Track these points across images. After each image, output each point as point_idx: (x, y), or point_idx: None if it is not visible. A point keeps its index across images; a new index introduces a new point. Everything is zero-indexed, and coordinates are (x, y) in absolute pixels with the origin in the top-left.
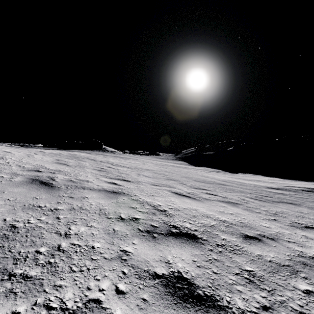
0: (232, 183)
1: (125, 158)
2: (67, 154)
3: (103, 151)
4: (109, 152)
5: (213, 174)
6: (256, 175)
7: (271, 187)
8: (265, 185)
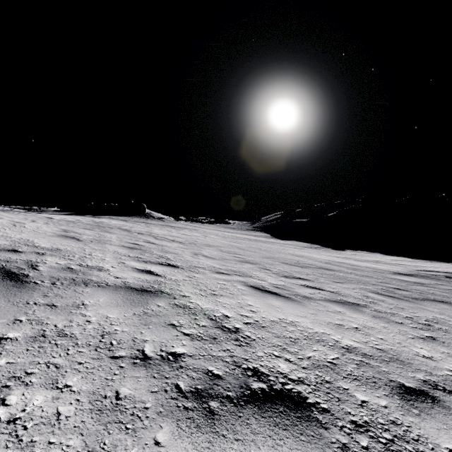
0: (340, 267)
1: (178, 228)
2: (89, 221)
3: (147, 218)
4: (155, 219)
5: (309, 252)
6: (372, 254)
7: (399, 272)
8: (389, 269)
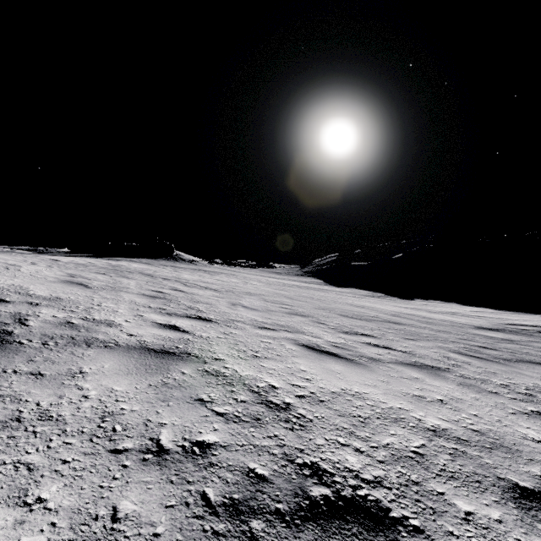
0: (410, 320)
1: (212, 273)
2: (104, 265)
3: (175, 261)
4: (185, 262)
5: (372, 302)
6: (447, 304)
7: (482, 326)
8: (469, 323)
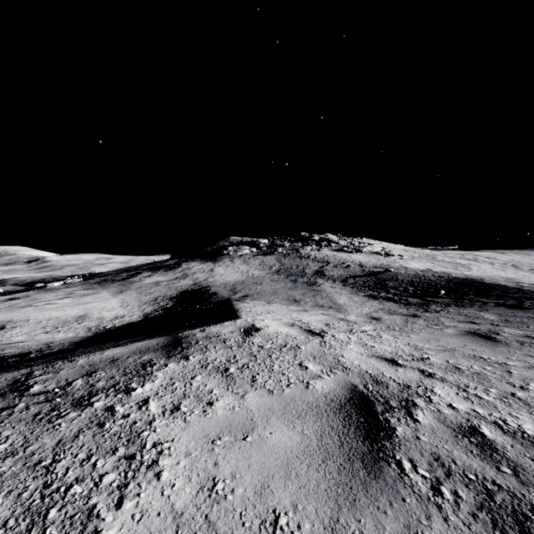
0: None
1: None
2: (462, 253)
3: None
4: None
5: None
6: None
7: None
8: None
